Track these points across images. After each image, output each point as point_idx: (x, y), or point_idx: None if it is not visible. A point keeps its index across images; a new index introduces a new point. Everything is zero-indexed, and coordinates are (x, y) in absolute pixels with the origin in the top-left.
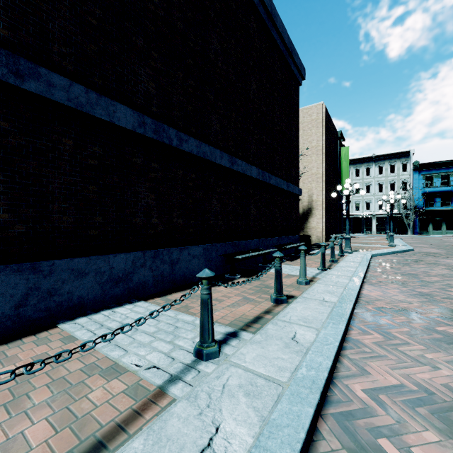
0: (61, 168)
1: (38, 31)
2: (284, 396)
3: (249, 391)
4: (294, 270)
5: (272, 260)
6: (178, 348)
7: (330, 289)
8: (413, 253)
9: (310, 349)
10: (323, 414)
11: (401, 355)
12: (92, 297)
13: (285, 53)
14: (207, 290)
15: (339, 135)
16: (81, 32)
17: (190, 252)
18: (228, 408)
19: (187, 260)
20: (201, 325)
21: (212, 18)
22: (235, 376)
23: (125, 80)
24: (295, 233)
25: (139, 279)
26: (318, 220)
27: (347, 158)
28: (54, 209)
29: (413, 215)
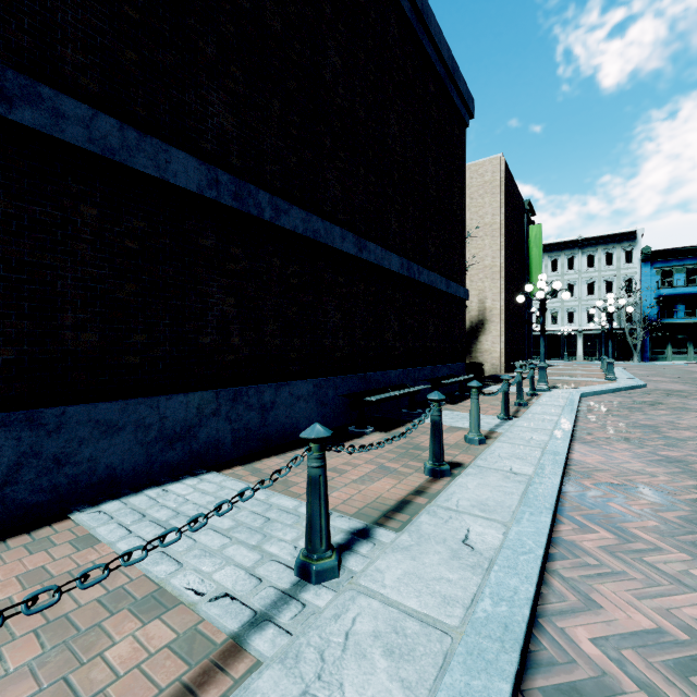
0: (77, 253)
1: (38, 26)
2: (455, 656)
3: (392, 645)
4: (460, 420)
5: (424, 402)
6: (268, 559)
7: (519, 452)
8: (646, 390)
9: (495, 561)
10: (526, 689)
11: (651, 572)
12: (130, 467)
13: (444, 75)
14: (319, 461)
15: (526, 206)
16: (111, 31)
17: (292, 391)
18: (354, 681)
19: (287, 404)
20: (308, 520)
21: (328, 15)
22: (367, 615)
23: (186, 111)
24: (459, 360)
25: (208, 435)
26: (495, 339)
27: (539, 242)
28: (65, 321)
29: (641, 331)
